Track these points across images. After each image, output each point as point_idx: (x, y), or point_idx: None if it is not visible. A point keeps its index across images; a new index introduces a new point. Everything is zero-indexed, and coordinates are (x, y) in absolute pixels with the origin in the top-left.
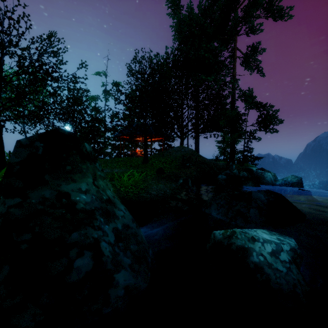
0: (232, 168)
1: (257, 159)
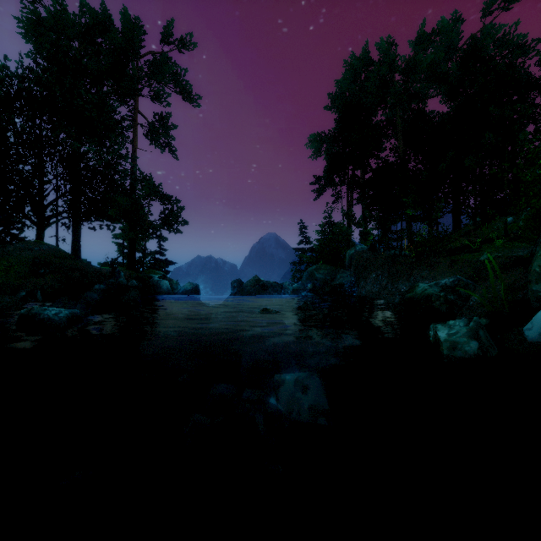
0: (120, 276)
1: (171, 264)
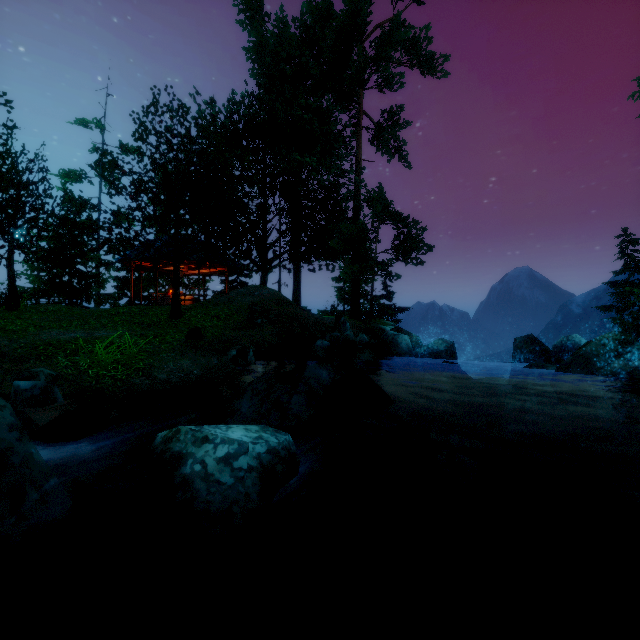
0: (345, 327)
1: (400, 311)
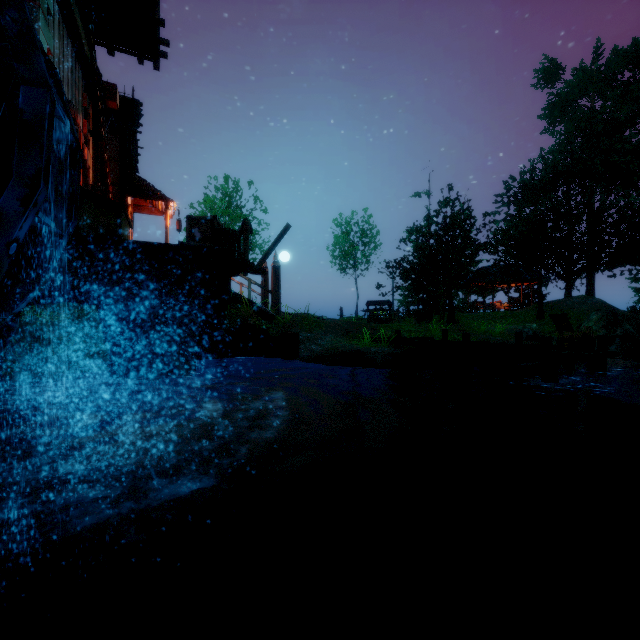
0: None
1: None
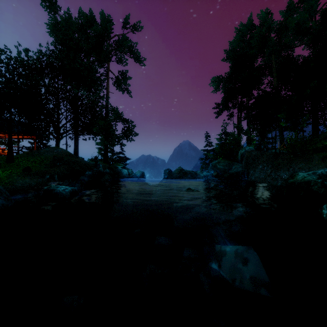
0: (99, 166)
1: (128, 159)
